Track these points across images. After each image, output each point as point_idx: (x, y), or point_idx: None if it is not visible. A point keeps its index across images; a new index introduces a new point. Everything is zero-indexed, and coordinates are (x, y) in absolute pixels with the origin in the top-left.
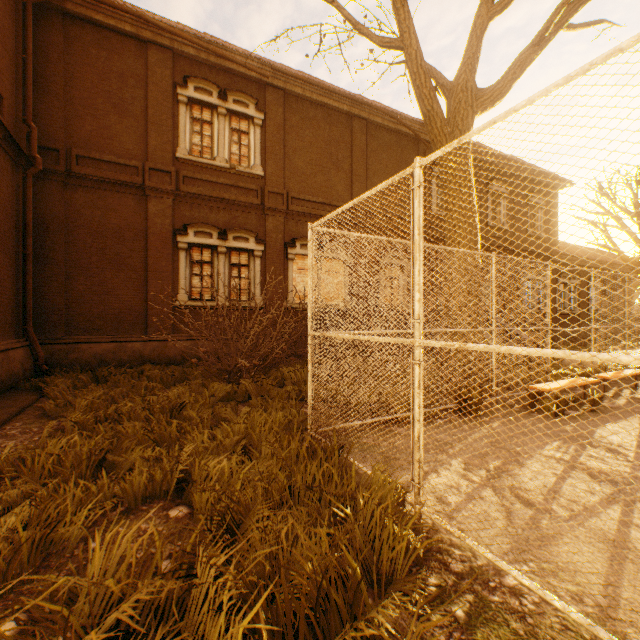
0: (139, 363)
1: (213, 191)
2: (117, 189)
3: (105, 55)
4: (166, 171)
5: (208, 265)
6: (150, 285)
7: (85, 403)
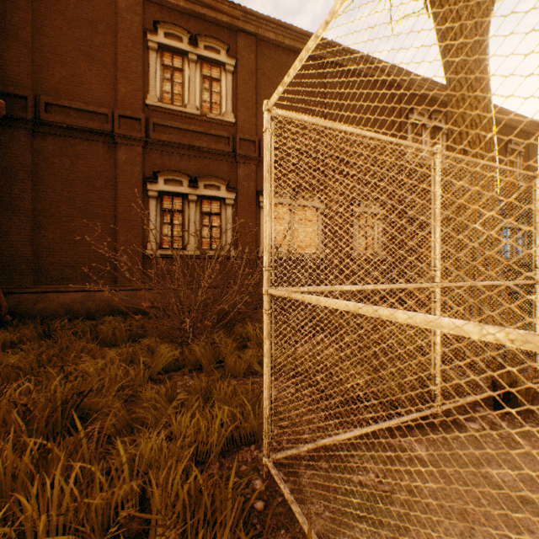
0: (107, 313)
1: (183, 138)
2: (86, 137)
3: (74, 2)
4: (135, 118)
5: (179, 214)
6: (119, 234)
7: None
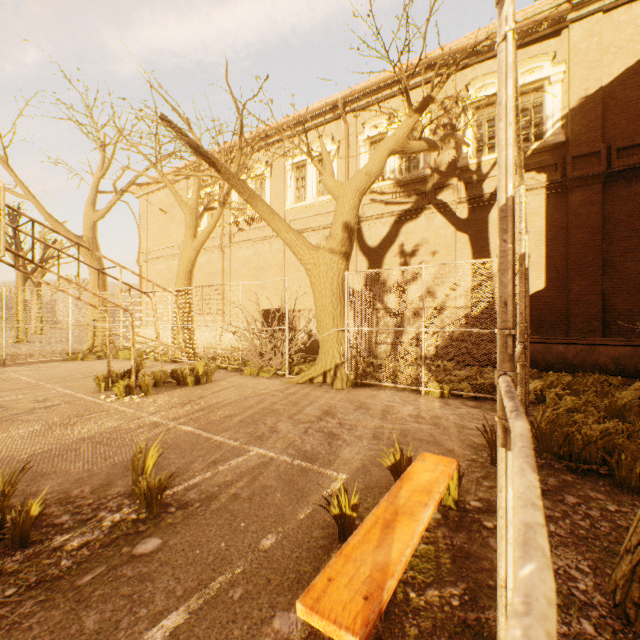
0: None
1: None
2: None
3: None
4: None
5: None
6: None
7: None
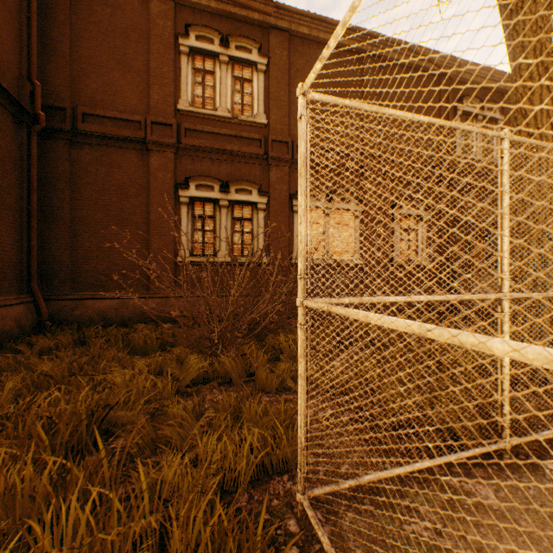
0: (140, 320)
1: (215, 143)
2: (120, 145)
3: (109, 12)
4: (167, 124)
5: (210, 220)
6: (152, 241)
7: (10, 385)
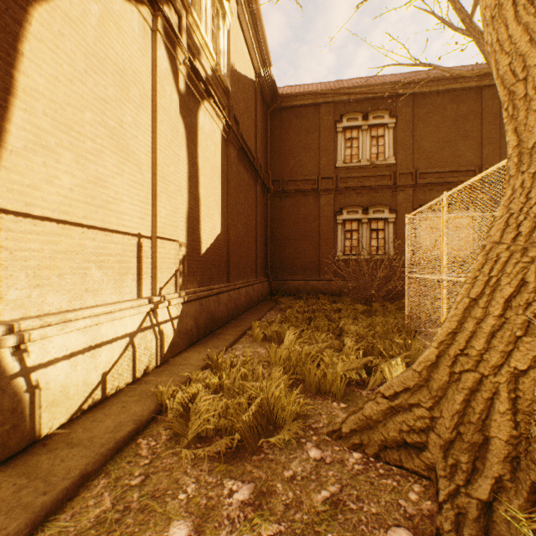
0: (315, 293)
1: (358, 183)
2: (304, 194)
3: (298, 122)
4: (330, 177)
5: (355, 232)
6: (321, 247)
7: (297, 306)
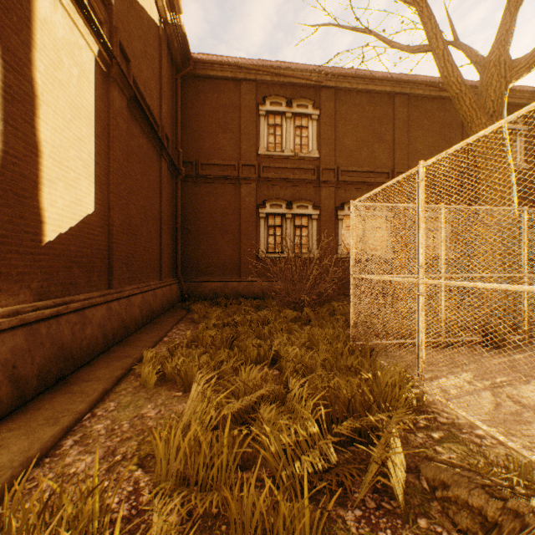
0: (236, 296)
1: (282, 174)
2: (223, 182)
3: (216, 96)
4: (252, 165)
5: (279, 228)
6: (242, 244)
7: (214, 316)
